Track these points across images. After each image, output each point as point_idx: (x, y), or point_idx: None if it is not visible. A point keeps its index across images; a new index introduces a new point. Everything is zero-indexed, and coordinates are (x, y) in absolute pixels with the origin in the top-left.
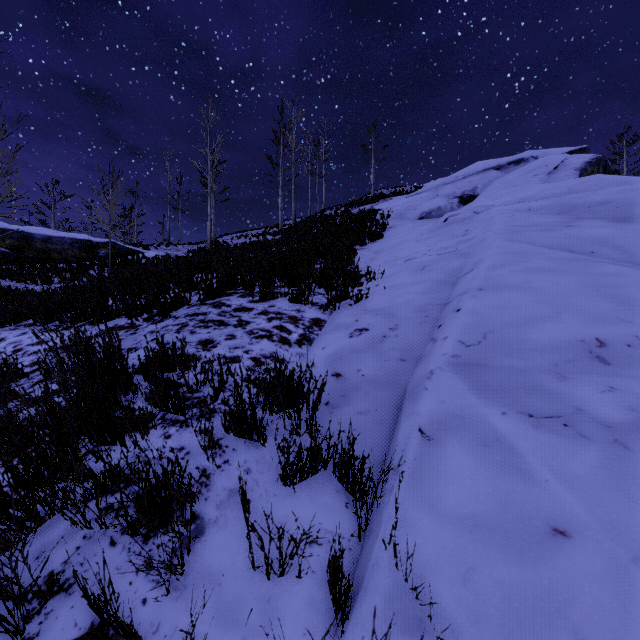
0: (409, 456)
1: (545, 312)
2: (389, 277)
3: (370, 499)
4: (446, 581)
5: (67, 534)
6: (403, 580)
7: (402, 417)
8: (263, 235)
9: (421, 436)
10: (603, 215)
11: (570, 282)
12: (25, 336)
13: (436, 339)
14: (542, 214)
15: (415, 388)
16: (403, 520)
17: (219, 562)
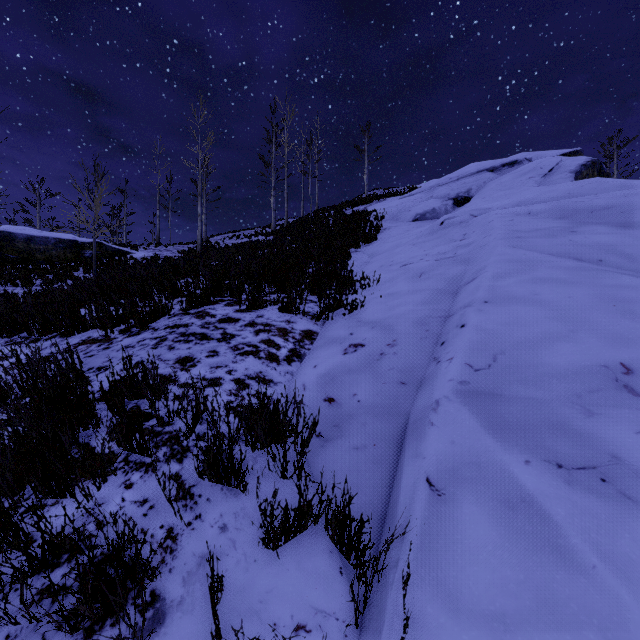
0: (416, 517)
1: (559, 330)
2: (385, 284)
3: (370, 576)
4: None
5: None
6: None
7: (405, 458)
8: (255, 235)
9: (430, 489)
10: (607, 220)
11: (583, 295)
12: None
13: (440, 359)
14: (543, 218)
15: (419, 421)
16: (413, 615)
17: None
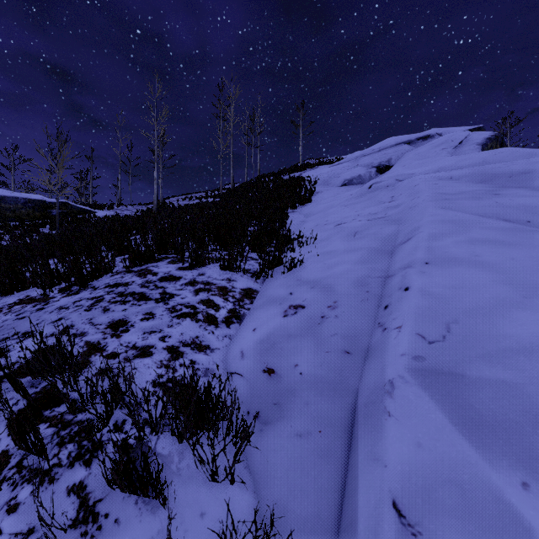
0: None
1: (512, 295)
2: (321, 242)
3: None
4: None
5: None
6: None
7: (359, 458)
8: (205, 197)
9: (399, 522)
10: (526, 184)
11: (526, 257)
12: None
13: (386, 326)
14: (465, 182)
15: (371, 405)
16: None
17: None
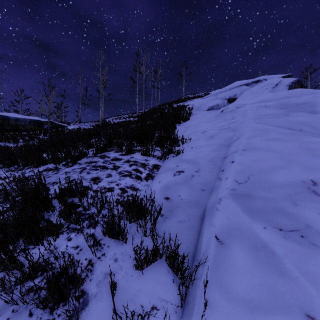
0: (210, 254)
1: (281, 164)
2: (194, 141)
3: (188, 282)
4: None
5: (2, 309)
6: None
7: (204, 226)
8: (128, 117)
9: (217, 241)
10: (305, 109)
11: (292, 146)
12: None
13: (221, 178)
14: (272, 109)
15: (211, 208)
16: (209, 301)
17: None
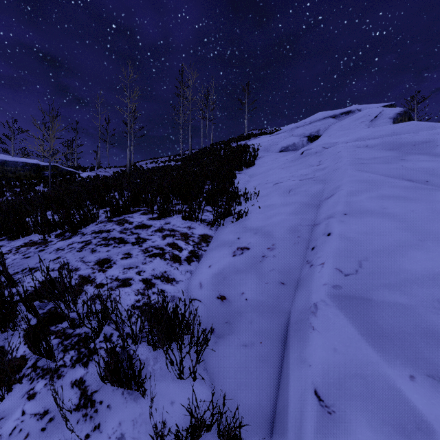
0: (309, 439)
1: (410, 239)
2: (263, 198)
3: None
4: None
5: None
6: None
7: (290, 361)
8: (168, 161)
9: (319, 404)
10: (427, 151)
11: (423, 209)
12: None
13: (312, 263)
14: (378, 150)
15: (300, 322)
16: None
17: None
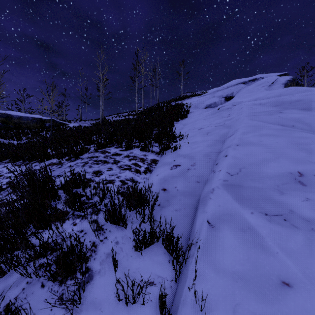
0: (202, 236)
1: (271, 157)
2: (190, 138)
3: (181, 260)
4: (224, 312)
5: (18, 281)
6: (200, 310)
7: (198, 213)
8: (128, 116)
9: (208, 225)
10: (298, 107)
11: (283, 141)
12: (5, 168)
13: (215, 171)
14: (267, 106)
15: (204, 197)
16: (199, 273)
17: (100, 296)
